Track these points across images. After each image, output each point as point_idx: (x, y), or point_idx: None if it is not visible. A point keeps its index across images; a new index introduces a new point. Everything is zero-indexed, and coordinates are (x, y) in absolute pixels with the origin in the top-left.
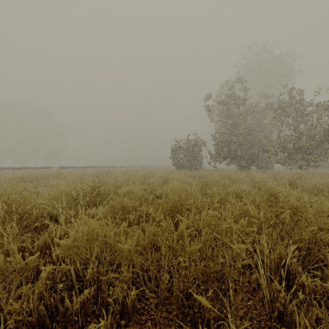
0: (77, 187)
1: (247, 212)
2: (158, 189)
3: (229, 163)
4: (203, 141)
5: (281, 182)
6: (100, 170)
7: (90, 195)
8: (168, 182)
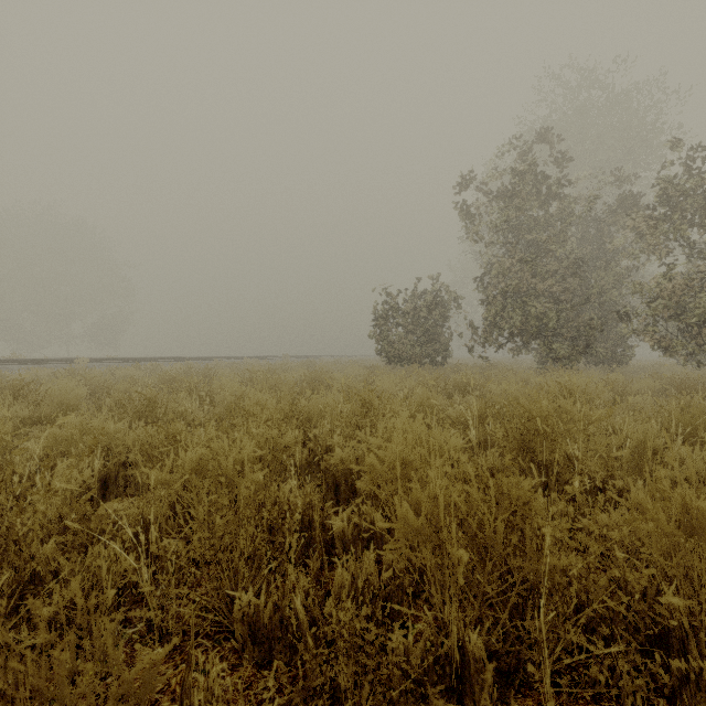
0: (8, 441)
1: None
2: (336, 449)
3: (518, 350)
4: (452, 295)
5: None
6: (189, 368)
7: (2, 497)
8: (373, 412)
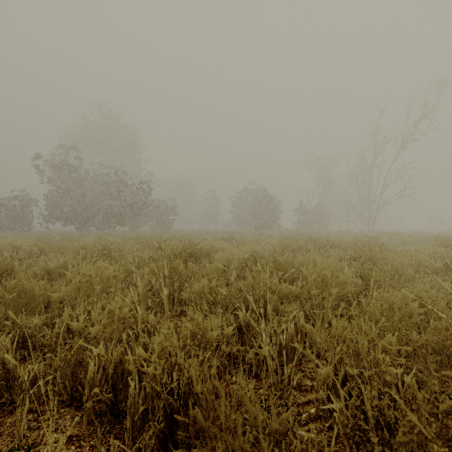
0: None
1: (30, 241)
2: None
3: (66, 224)
4: (33, 200)
5: (74, 234)
6: None
7: None
8: None
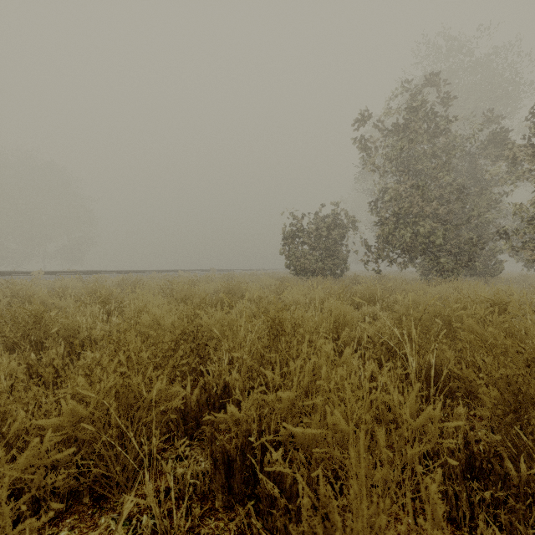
0: None
1: None
2: (228, 407)
3: (405, 264)
4: (349, 218)
5: None
6: (123, 280)
7: None
8: (284, 335)
